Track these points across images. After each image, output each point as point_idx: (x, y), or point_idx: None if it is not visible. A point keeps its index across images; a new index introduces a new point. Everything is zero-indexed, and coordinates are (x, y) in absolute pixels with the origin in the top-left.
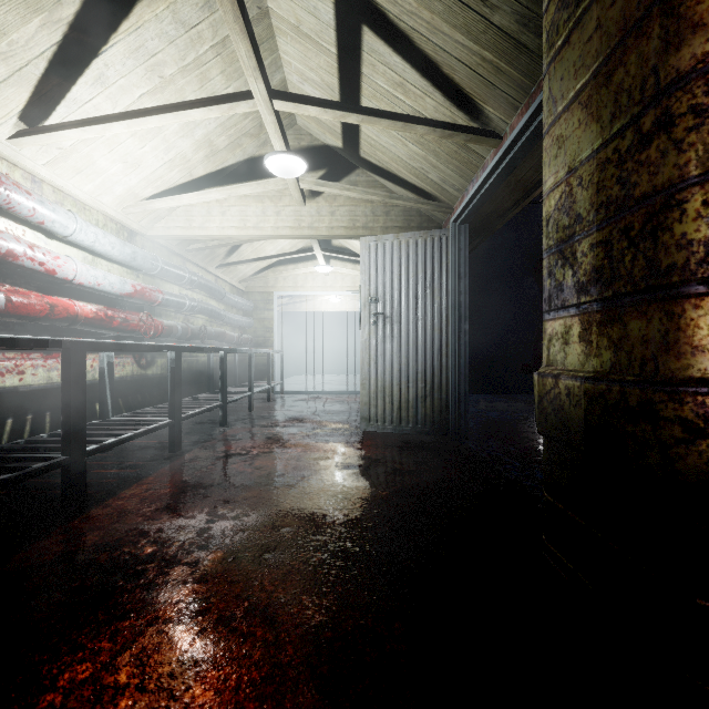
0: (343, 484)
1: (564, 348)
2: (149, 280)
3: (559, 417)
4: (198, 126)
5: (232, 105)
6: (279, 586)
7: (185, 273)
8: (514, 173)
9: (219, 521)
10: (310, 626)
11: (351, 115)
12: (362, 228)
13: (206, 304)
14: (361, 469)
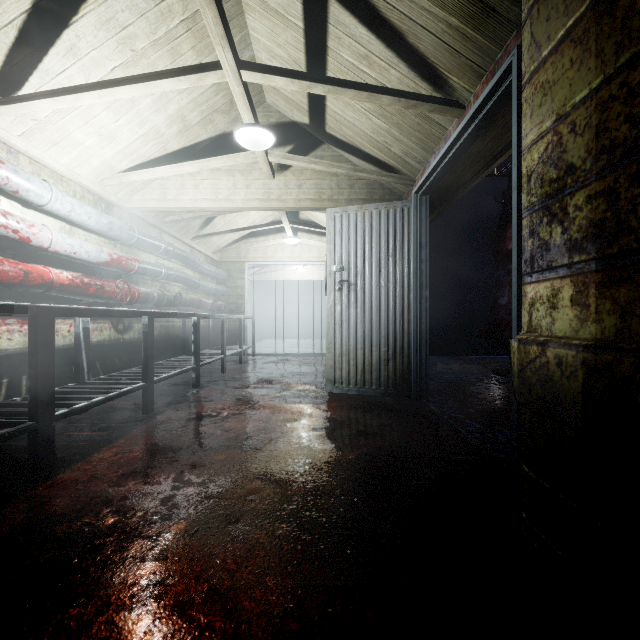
0: (310, 447)
1: (551, 313)
2: (126, 250)
3: (547, 388)
4: (171, 101)
5: (200, 76)
6: (242, 564)
7: (161, 243)
8: (476, 143)
9: (185, 487)
10: (274, 615)
11: (318, 86)
12: (328, 200)
13: (181, 272)
14: (327, 431)
